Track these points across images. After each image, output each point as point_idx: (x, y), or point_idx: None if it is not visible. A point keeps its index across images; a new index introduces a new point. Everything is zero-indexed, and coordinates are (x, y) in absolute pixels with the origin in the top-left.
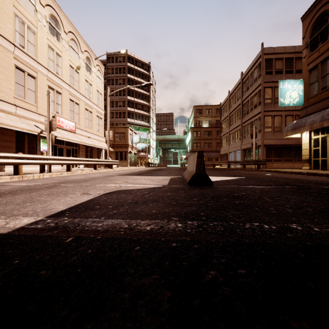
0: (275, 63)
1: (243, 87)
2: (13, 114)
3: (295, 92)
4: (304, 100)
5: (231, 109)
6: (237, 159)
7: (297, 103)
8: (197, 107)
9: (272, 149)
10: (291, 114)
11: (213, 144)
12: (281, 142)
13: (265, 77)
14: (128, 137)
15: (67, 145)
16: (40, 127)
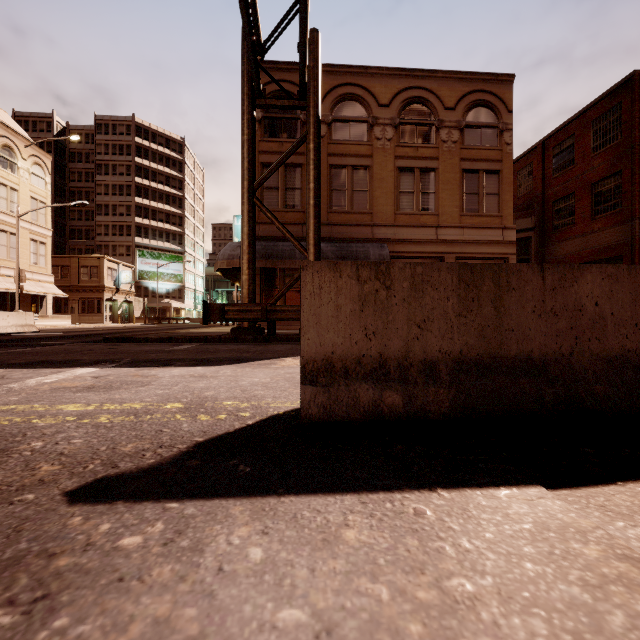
0: None
1: None
2: None
3: None
4: None
5: None
6: None
7: None
8: None
9: None
10: None
11: None
12: None
13: None
14: (105, 274)
15: None
16: None
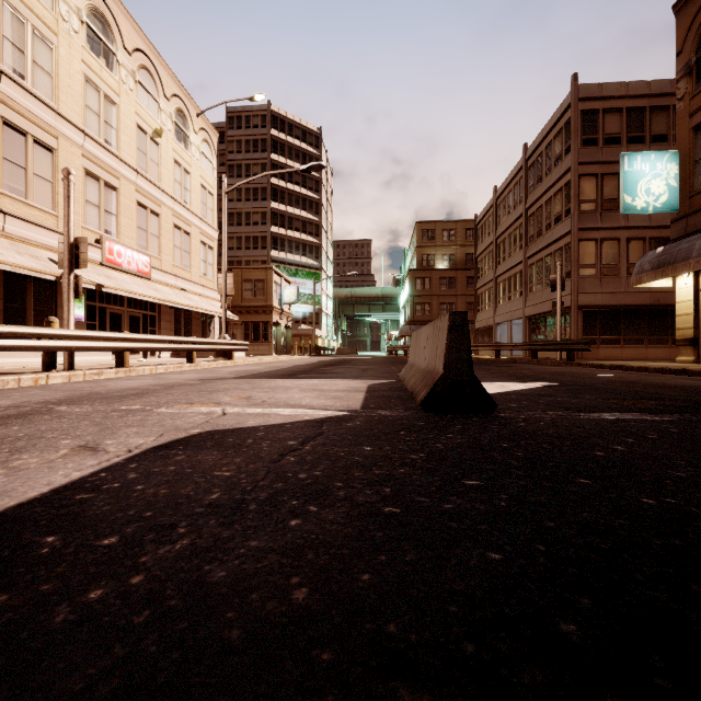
0: (605, 120)
1: (528, 178)
2: None
3: (659, 180)
4: (681, 199)
5: (500, 227)
6: (514, 339)
7: (665, 205)
8: (424, 224)
9: (596, 315)
10: (641, 237)
11: (459, 305)
12: (619, 299)
13: (581, 153)
14: (272, 290)
15: (130, 306)
16: None
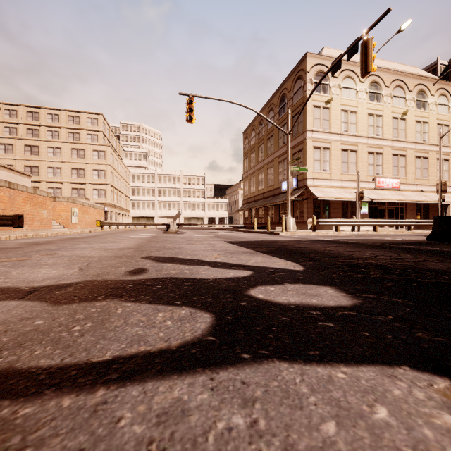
0: None
1: None
2: (340, 188)
3: None
4: None
5: None
6: None
7: None
8: None
9: None
10: None
11: None
12: None
13: None
14: None
15: (388, 205)
16: None
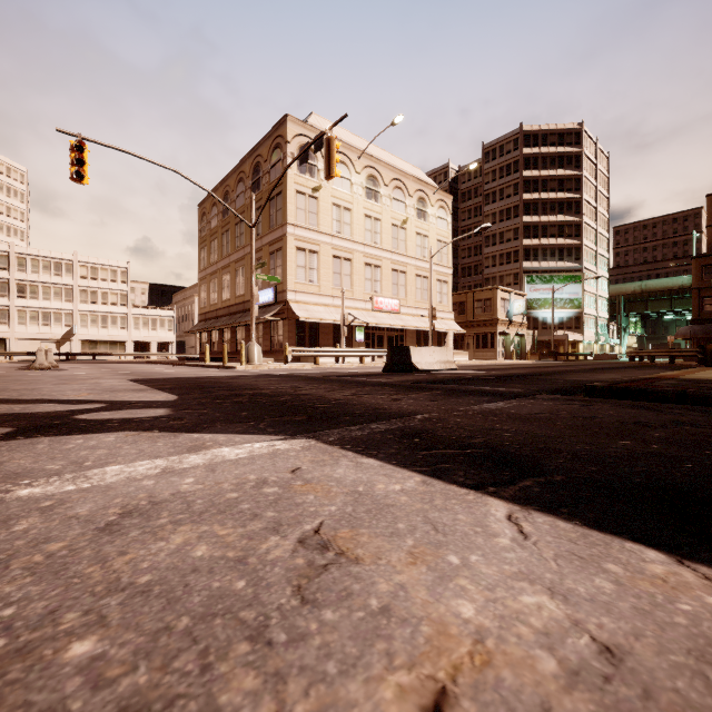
0: None
1: None
2: (331, 306)
3: None
4: None
5: None
6: None
7: None
8: None
9: None
10: None
11: None
12: None
13: None
14: (497, 306)
15: (388, 331)
16: (354, 314)
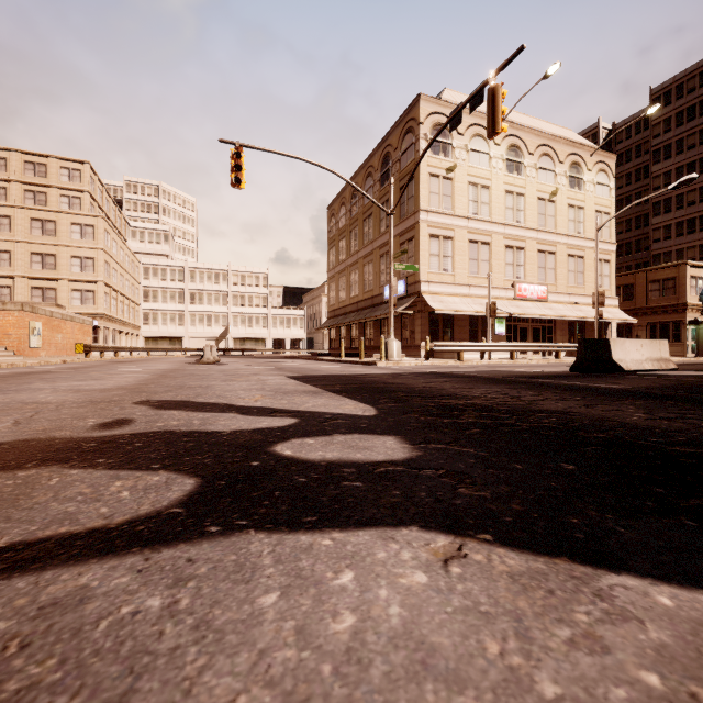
0: None
1: None
2: (467, 296)
3: None
4: None
5: None
6: None
7: None
8: None
9: None
10: None
11: None
12: None
13: None
14: (686, 287)
15: (533, 322)
16: None
